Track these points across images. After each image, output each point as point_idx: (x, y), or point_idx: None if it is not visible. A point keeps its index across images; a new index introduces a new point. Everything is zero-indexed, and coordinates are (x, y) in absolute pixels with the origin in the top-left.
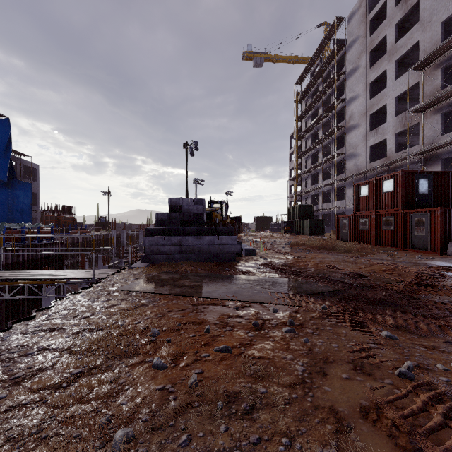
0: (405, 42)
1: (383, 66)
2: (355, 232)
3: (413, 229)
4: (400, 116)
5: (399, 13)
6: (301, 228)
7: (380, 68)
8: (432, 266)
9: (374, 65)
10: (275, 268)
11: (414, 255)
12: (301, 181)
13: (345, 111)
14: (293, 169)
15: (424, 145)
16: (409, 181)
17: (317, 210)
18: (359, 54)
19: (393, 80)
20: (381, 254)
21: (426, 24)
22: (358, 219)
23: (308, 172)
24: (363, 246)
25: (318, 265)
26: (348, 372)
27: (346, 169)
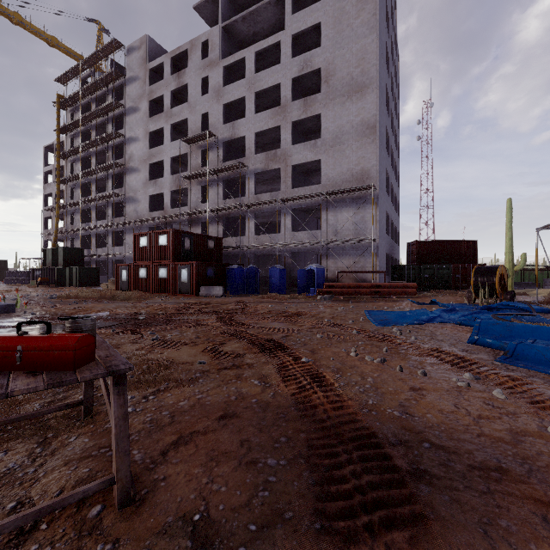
0: (179, 112)
1: (161, 123)
2: (135, 281)
3: (180, 278)
4: (175, 176)
5: (174, 83)
6: (68, 278)
7: (159, 123)
8: (187, 303)
9: (154, 117)
10: (55, 318)
11: (180, 298)
12: (64, 214)
13: (125, 149)
14: (51, 195)
15: (191, 207)
16: (178, 238)
17: (90, 255)
18: (140, 96)
19: (169, 140)
20: (156, 299)
21: (192, 108)
22: (138, 269)
23: (76, 205)
24: (142, 294)
25: (102, 311)
26: (131, 345)
27: (126, 212)
